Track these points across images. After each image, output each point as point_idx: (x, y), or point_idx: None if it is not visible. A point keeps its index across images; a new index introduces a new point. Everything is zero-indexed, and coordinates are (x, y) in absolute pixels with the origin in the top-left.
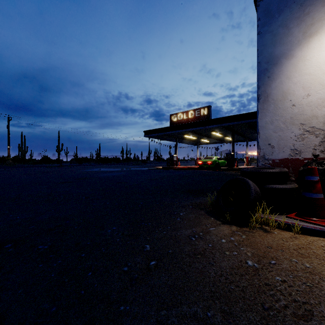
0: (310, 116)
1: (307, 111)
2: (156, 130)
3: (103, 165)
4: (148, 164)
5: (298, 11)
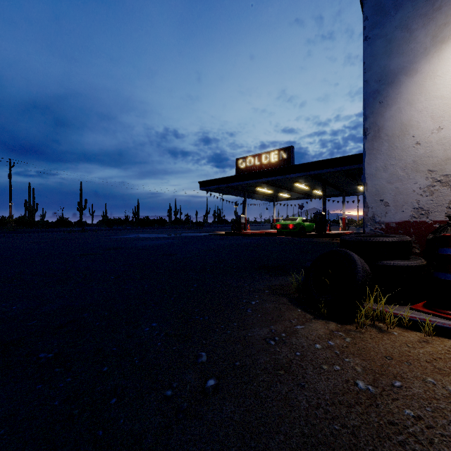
0: (443, 158)
1: (438, 152)
2: (216, 180)
3: (142, 230)
4: (205, 228)
5: (424, 5)
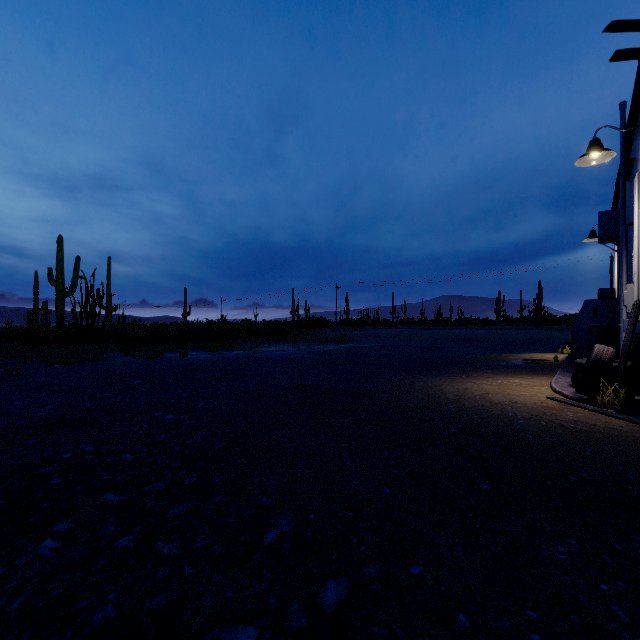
0: None
1: None
2: None
3: None
4: None
5: None
